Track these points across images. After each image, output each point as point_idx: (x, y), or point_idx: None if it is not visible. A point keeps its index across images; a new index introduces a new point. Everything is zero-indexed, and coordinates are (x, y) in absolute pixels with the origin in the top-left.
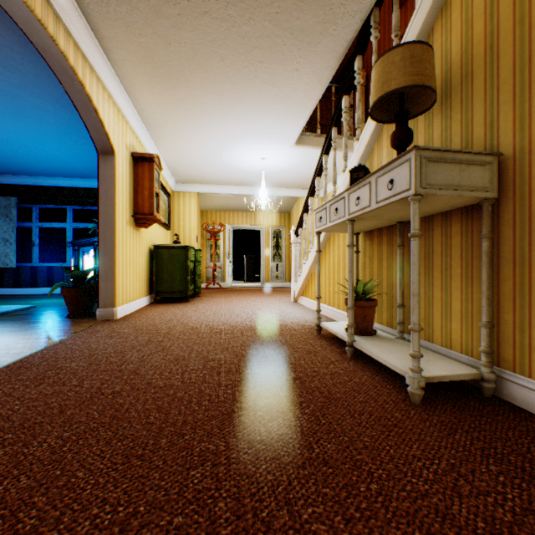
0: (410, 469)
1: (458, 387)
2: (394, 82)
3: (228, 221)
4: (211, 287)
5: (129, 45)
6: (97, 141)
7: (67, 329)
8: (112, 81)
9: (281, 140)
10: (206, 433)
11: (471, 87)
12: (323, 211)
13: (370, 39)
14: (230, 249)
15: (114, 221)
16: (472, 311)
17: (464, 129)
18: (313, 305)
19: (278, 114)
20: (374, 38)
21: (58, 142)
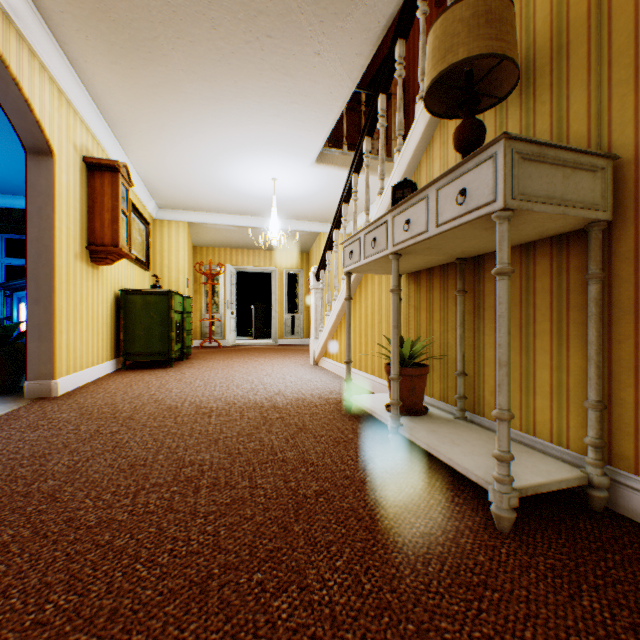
0: None
1: (552, 494)
2: (463, 48)
3: (230, 260)
4: (208, 346)
5: None
6: (23, 133)
7: None
8: (46, 44)
9: (297, 155)
10: None
11: (566, 65)
12: (355, 244)
13: (417, 15)
14: (232, 297)
15: (53, 253)
16: (569, 383)
17: (555, 125)
18: (338, 369)
19: (294, 117)
20: (421, 14)
21: None
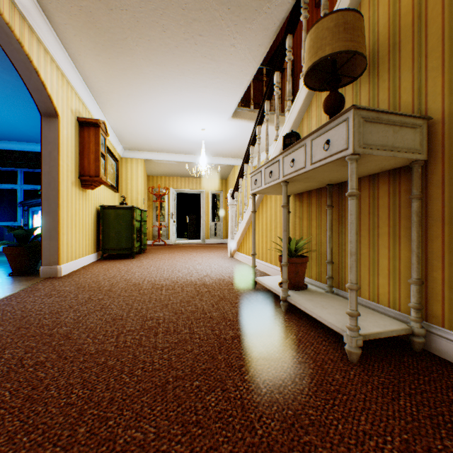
0: (363, 452)
1: (388, 341)
2: (328, 47)
3: (172, 185)
4: (157, 244)
5: (70, 8)
6: (39, 103)
7: (5, 288)
8: (54, 45)
9: (219, 113)
10: (134, 415)
11: (398, 56)
12: (258, 174)
13: (300, 18)
14: (174, 210)
15: (58, 182)
16: (400, 268)
17: (391, 96)
18: (247, 260)
19: (217, 87)
20: (304, 18)
21: (5, 106)
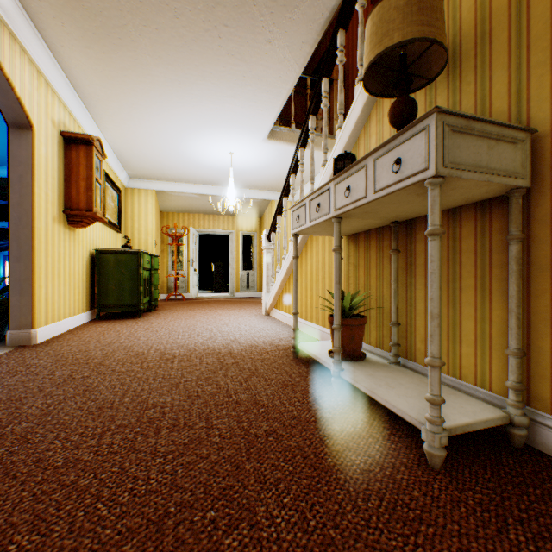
0: None
1: (477, 432)
2: (397, 33)
3: (193, 224)
4: (173, 299)
5: None
6: (5, 109)
7: None
8: (26, 29)
9: (251, 132)
10: None
11: (489, 49)
12: (301, 209)
13: (356, 7)
14: (195, 256)
15: (33, 217)
16: (491, 333)
17: (479, 103)
18: (287, 319)
19: (248, 98)
20: (360, 6)
21: None
